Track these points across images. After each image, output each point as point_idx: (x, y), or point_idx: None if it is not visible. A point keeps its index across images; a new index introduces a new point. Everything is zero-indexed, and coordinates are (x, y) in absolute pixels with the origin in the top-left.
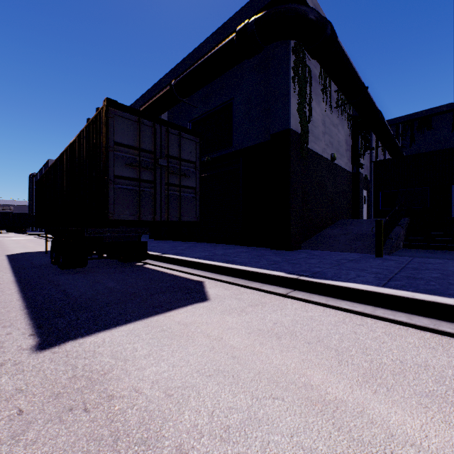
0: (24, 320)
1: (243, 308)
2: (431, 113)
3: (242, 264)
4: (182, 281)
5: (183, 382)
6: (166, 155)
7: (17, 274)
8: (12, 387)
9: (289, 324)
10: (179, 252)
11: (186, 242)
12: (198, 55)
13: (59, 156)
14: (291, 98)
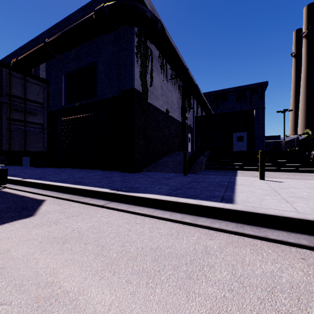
0: None
1: (58, 220)
2: (226, 91)
3: (85, 184)
4: (25, 201)
5: None
6: (8, 94)
7: None
8: None
9: (84, 229)
10: (42, 177)
11: (60, 168)
12: (69, 23)
13: None
14: (135, 67)
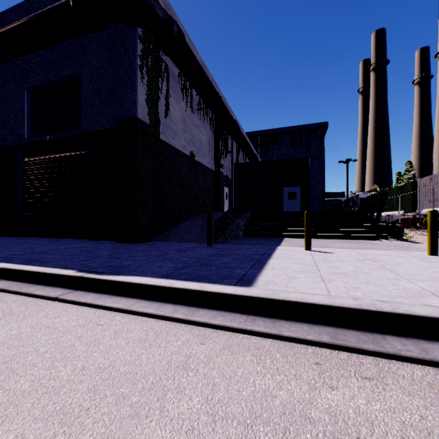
0: None
1: None
2: (278, 131)
3: (41, 264)
4: None
5: None
6: None
7: None
8: None
9: None
10: None
11: (21, 238)
12: (32, 9)
13: None
14: (139, 87)
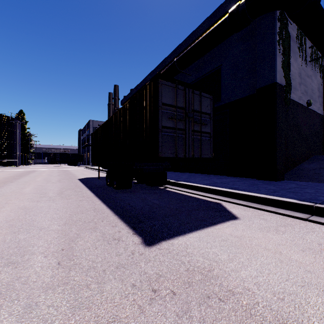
0: (121, 223)
1: (276, 228)
2: None
3: (247, 191)
4: (203, 201)
5: (282, 288)
6: (191, 110)
7: (93, 191)
8: (152, 272)
9: None
10: (186, 180)
11: (183, 172)
12: (194, 37)
13: (112, 116)
14: (277, 58)
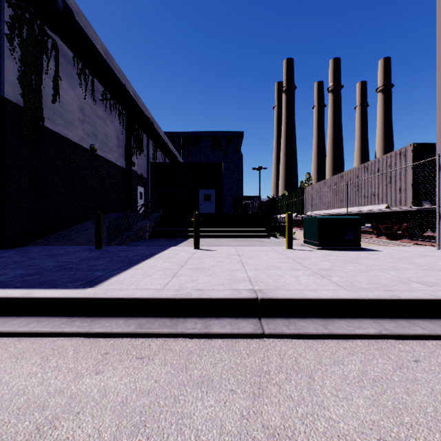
0: None
1: None
2: (200, 135)
3: None
4: None
5: None
6: None
7: None
8: None
9: None
10: None
11: None
12: None
13: None
14: (6, 60)
